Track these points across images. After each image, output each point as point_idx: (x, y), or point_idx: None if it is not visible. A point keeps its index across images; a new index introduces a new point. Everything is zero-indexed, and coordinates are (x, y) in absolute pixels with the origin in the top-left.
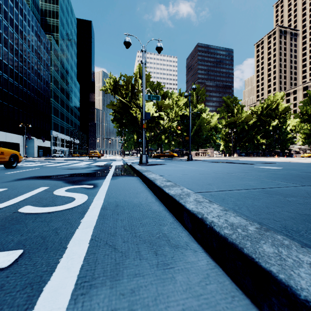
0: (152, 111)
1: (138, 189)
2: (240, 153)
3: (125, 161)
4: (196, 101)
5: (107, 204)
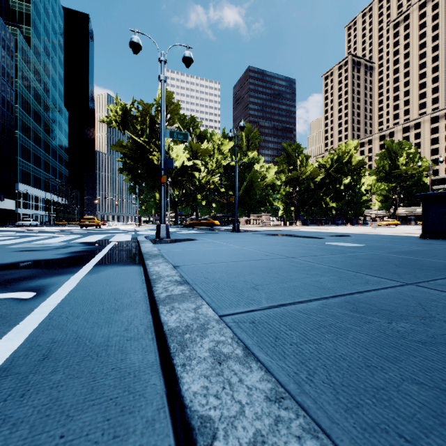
0: (183, 157)
1: (124, 299)
2: (304, 220)
3: (138, 233)
4: (246, 146)
5: (23, 353)
